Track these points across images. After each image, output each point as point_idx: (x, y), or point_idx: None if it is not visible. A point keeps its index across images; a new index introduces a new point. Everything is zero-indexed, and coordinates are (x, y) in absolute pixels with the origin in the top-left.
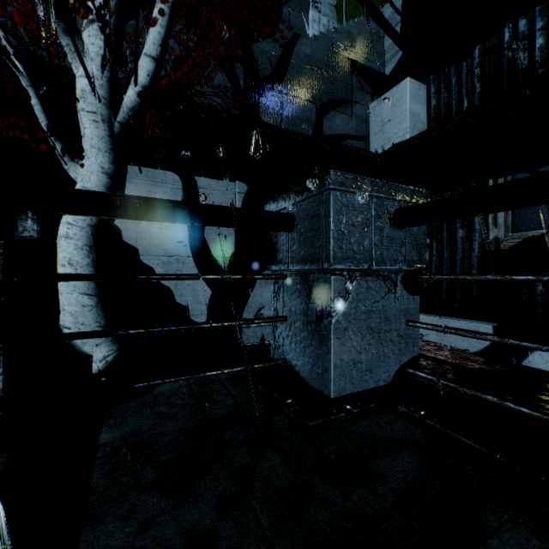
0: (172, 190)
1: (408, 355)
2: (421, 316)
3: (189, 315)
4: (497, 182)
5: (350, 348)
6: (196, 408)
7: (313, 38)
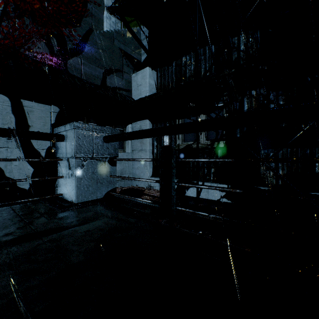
0: (3, 106)
1: (111, 187)
2: (153, 178)
3: (16, 184)
4: (179, 121)
5: (84, 185)
6: (13, 213)
7: (102, 32)
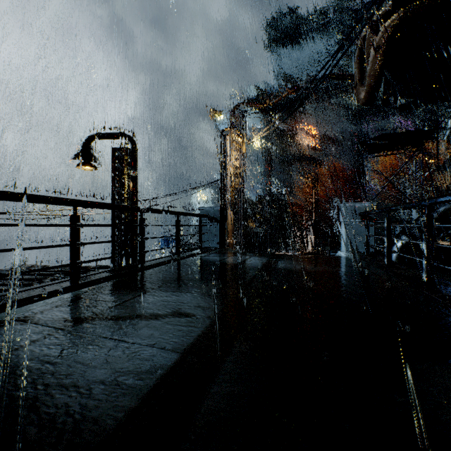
0: None
1: None
2: None
3: None
4: None
5: None
6: None
7: None
